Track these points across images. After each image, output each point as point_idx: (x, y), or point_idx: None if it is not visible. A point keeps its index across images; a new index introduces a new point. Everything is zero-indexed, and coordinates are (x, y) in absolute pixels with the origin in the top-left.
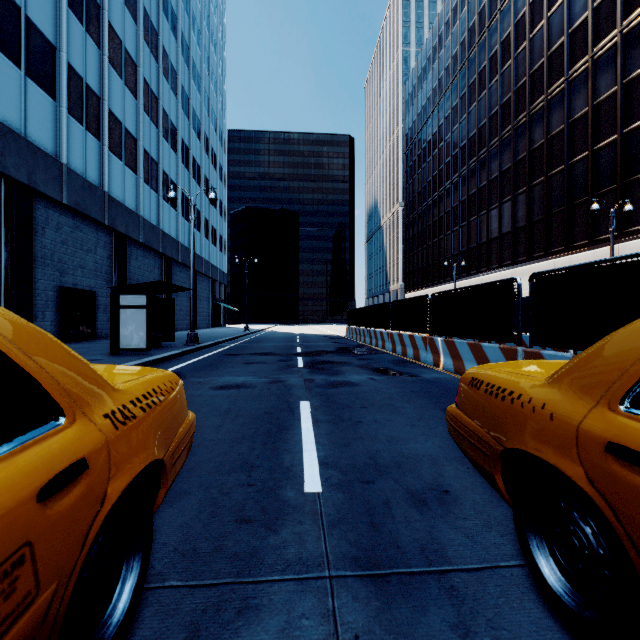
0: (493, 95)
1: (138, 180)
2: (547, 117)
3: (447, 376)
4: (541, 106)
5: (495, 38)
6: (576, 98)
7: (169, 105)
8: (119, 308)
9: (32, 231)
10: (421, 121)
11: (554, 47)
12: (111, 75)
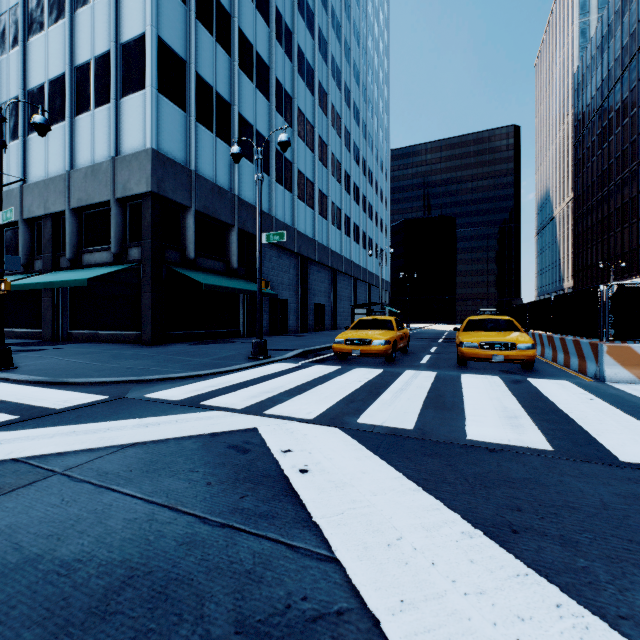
0: None
1: (341, 234)
2: None
3: None
4: None
5: None
6: None
7: (355, 175)
8: (354, 315)
9: (307, 278)
10: (590, 113)
11: None
12: (331, 180)
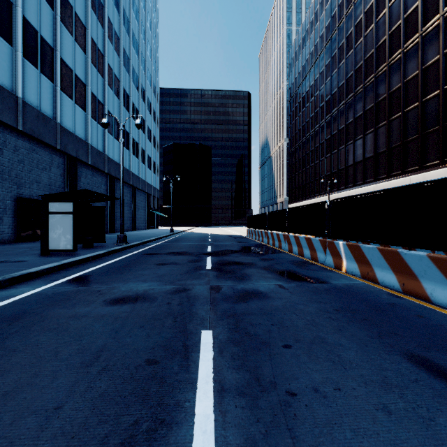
0: (358, 53)
1: (87, 116)
2: (403, 66)
3: (358, 283)
4: (398, 58)
5: (360, 9)
6: (429, 49)
7: (113, 62)
8: (48, 214)
9: None
10: (301, 77)
11: (409, 11)
12: (63, 32)
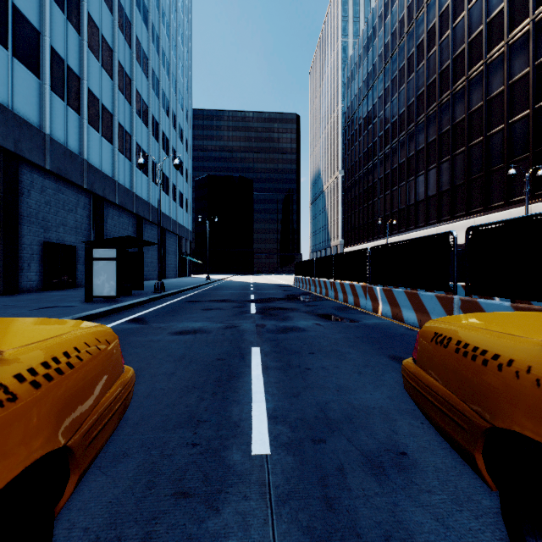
0: (420, 77)
1: (114, 150)
2: (468, 95)
3: (386, 322)
4: (462, 86)
5: (422, 28)
6: (493, 78)
7: (141, 86)
8: (92, 260)
9: (18, 193)
10: (358, 101)
11: (474, 34)
12: (90, 58)
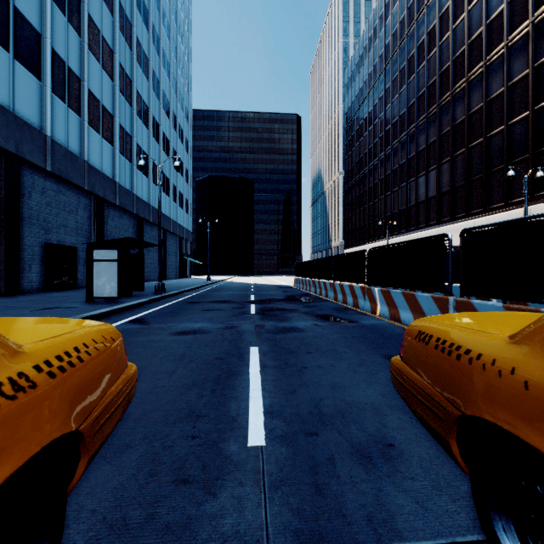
0: (421, 78)
1: (114, 151)
2: (468, 97)
3: (384, 322)
4: (462, 87)
5: (422, 29)
6: (493, 80)
7: (142, 87)
8: (93, 261)
9: (19, 194)
10: (358, 101)
11: (474, 36)
12: (90, 60)
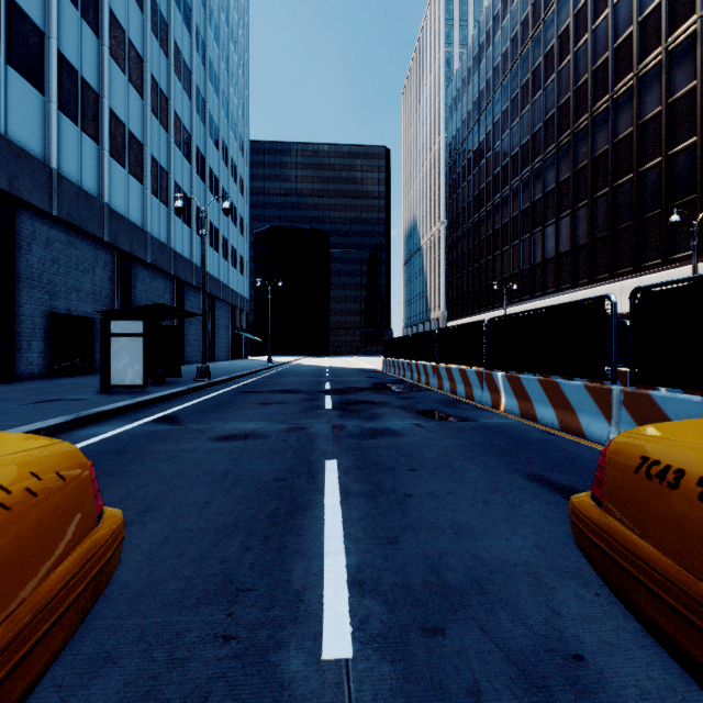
0: (549, 96)
1: (145, 191)
2: (613, 119)
3: (513, 421)
4: (605, 107)
5: (551, 31)
6: (647, 96)
7: (182, 108)
8: (110, 336)
9: (14, 247)
10: (466, 128)
11: (621, 38)
12: (112, 69)
